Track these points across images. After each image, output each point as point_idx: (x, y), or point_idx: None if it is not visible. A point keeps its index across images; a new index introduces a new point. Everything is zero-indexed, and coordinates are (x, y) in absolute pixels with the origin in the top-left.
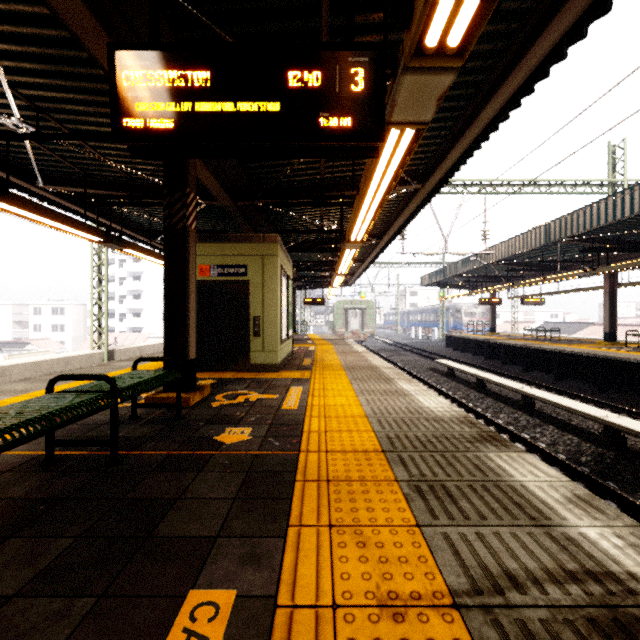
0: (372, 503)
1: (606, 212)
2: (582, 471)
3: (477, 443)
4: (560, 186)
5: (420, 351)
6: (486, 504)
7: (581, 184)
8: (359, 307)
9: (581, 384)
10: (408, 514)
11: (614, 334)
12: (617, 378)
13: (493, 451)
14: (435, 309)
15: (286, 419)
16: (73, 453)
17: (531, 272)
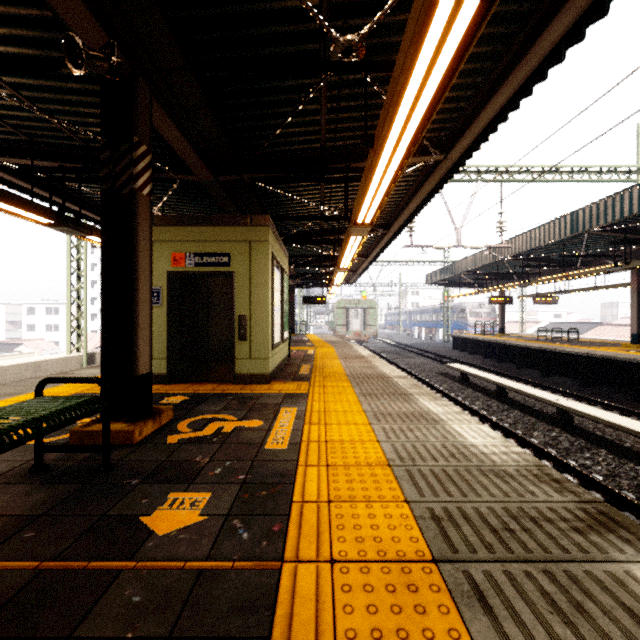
0: None
1: None
2: None
3: (592, 534)
4: (583, 173)
5: (425, 353)
6: None
7: (607, 170)
8: (361, 306)
9: (612, 392)
10: None
11: None
12: None
13: (635, 559)
14: (438, 309)
15: (268, 471)
16: None
17: (547, 268)
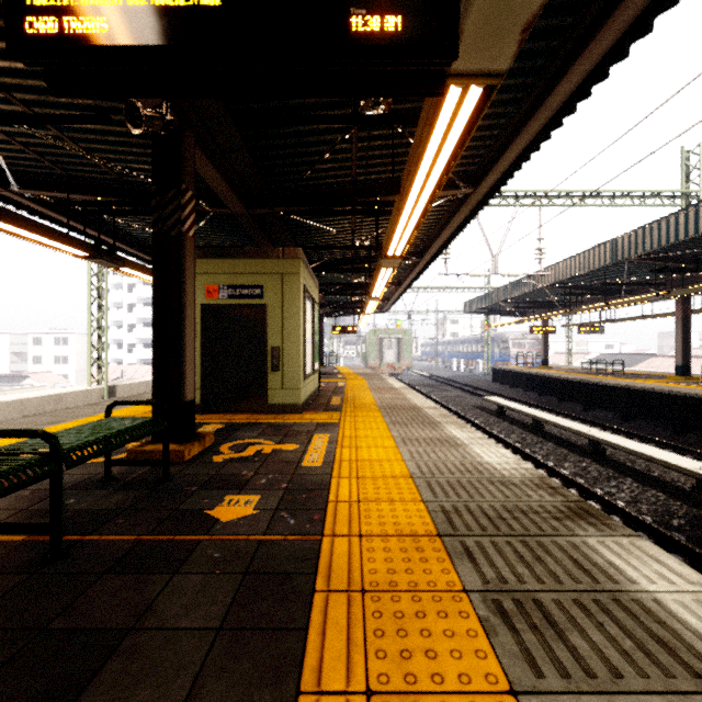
0: (433, 639)
1: (686, 225)
2: (679, 540)
3: (567, 521)
4: (626, 198)
5: (463, 386)
6: (612, 641)
7: (650, 195)
8: (395, 337)
9: (653, 425)
10: (493, 664)
11: (688, 367)
12: (696, 419)
13: (593, 535)
14: (479, 339)
15: (307, 481)
16: (4, 538)
17: (591, 297)
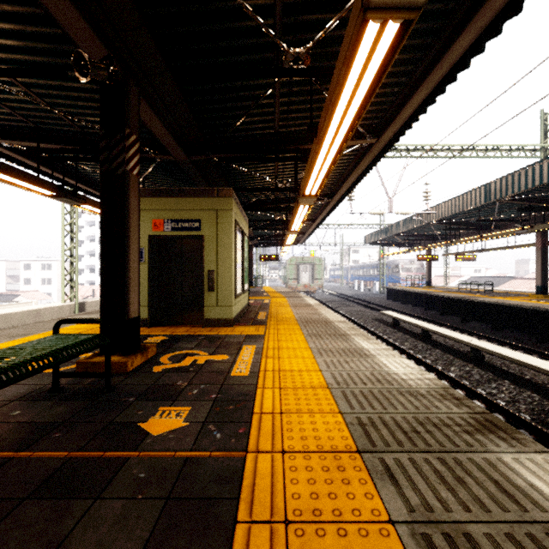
0: None
1: None
2: None
3: (478, 434)
4: (496, 151)
5: (364, 302)
6: None
7: (516, 149)
8: (309, 263)
9: (519, 335)
10: None
11: (546, 287)
12: None
13: (506, 451)
14: (375, 265)
15: (234, 391)
16: None
17: (466, 231)
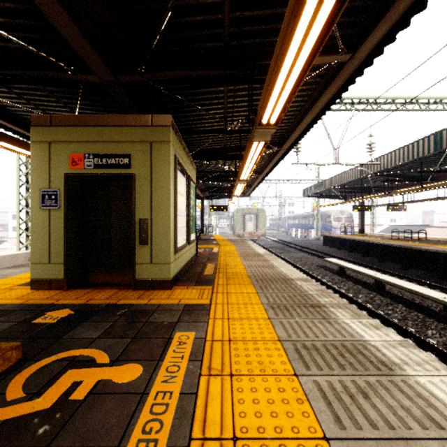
0: None
1: None
2: None
3: None
4: (437, 104)
5: (303, 248)
6: None
7: None
8: (254, 213)
9: None
10: None
11: None
12: None
13: None
14: (310, 215)
15: None
16: None
17: (402, 183)
